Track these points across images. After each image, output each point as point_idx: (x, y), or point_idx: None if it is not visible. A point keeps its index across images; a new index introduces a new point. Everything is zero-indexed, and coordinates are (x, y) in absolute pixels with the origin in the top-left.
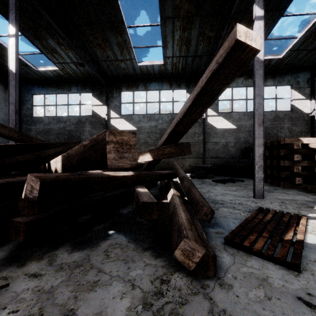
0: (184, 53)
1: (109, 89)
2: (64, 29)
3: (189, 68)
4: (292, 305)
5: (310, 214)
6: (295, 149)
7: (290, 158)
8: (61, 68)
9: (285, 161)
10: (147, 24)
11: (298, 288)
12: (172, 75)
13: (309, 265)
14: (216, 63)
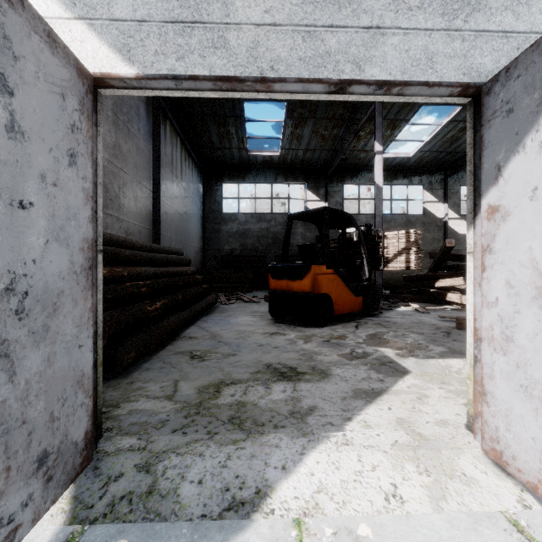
0: (443, 149)
1: (328, 180)
2: (337, 121)
3: (434, 163)
4: None
5: None
6: None
7: None
8: (282, 154)
9: None
10: (428, 123)
11: None
12: (407, 168)
13: None
14: None
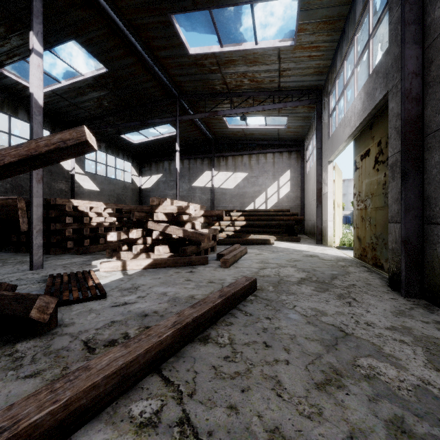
0: None
1: None
2: None
3: None
4: (111, 310)
5: (92, 269)
6: (66, 211)
7: (61, 221)
8: None
9: (56, 224)
10: None
11: (110, 303)
12: None
13: (108, 293)
14: (62, 141)
